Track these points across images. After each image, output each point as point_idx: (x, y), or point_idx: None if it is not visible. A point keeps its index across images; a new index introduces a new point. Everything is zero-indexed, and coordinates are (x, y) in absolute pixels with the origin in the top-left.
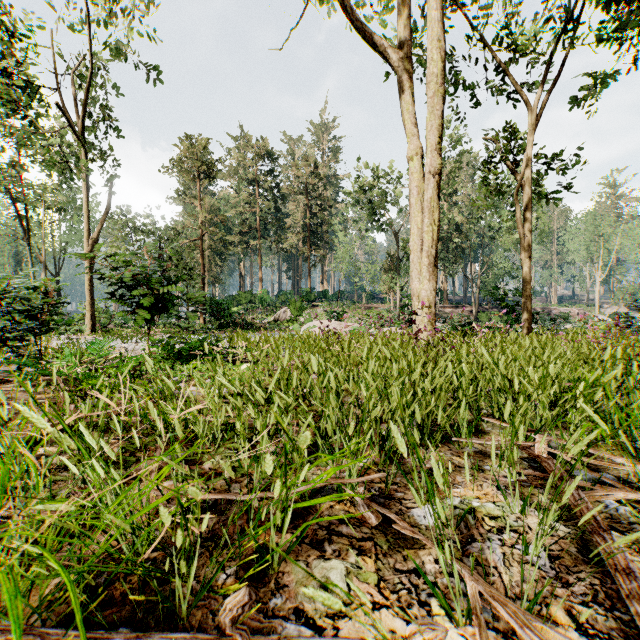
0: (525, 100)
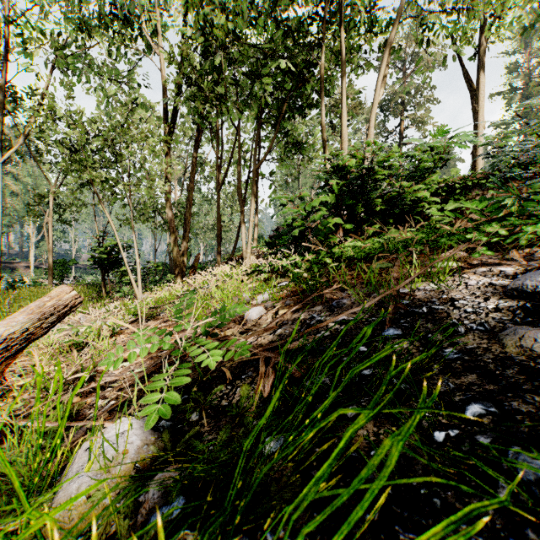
0: (49, 183)
